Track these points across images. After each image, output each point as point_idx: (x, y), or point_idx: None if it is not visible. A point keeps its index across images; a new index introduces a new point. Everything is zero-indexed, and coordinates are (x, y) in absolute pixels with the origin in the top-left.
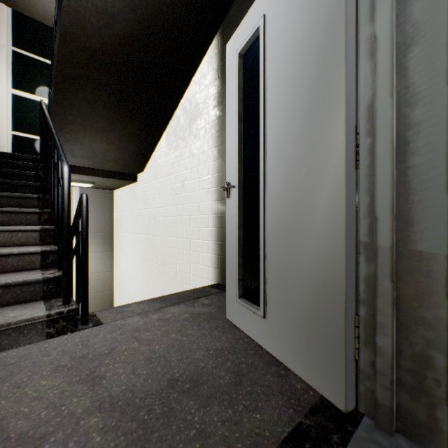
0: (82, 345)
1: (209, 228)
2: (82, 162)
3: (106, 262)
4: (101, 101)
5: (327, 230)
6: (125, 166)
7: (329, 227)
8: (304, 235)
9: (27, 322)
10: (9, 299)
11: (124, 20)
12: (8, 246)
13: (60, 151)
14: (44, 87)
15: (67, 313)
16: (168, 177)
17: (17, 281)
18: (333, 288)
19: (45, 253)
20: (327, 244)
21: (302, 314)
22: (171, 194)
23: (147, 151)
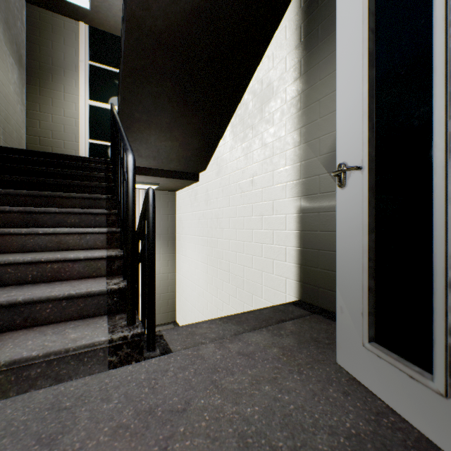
0: (149, 387)
1: (287, 231)
2: (148, 162)
3: (168, 263)
4: (165, 94)
5: None
6: (188, 165)
7: None
8: None
9: (87, 348)
10: (72, 313)
11: None
12: (77, 249)
13: (125, 141)
14: (115, 96)
15: (131, 338)
16: (233, 173)
17: (80, 293)
18: None
19: (110, 258)
20: None
21: None
22: (237, 192)
23: (210, 147)
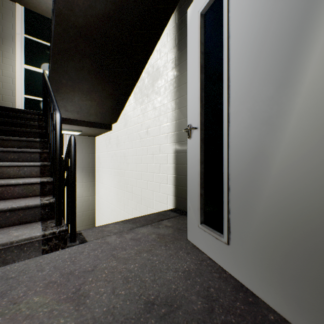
0: (70, 261)
1: (168, 164)
2: (73, 115)
3: (89, 189)
4: (86, 68)
5: (308, 165)
6: (103, 118)
7: (310, 162)
8: (275, 170)
9: (26, 241)
10: (14, 221)
11: (103, 2)
12: (16, 177)
13: (54, 102)
14: (46, 63)
15: (58, 233)
16: (135, 125)
17: (20, 206)
18: (316, 225)
19: (43, 183)
20: (307, 179)
21: (273, 246)
22: (137, 139)
23: (119, 106)
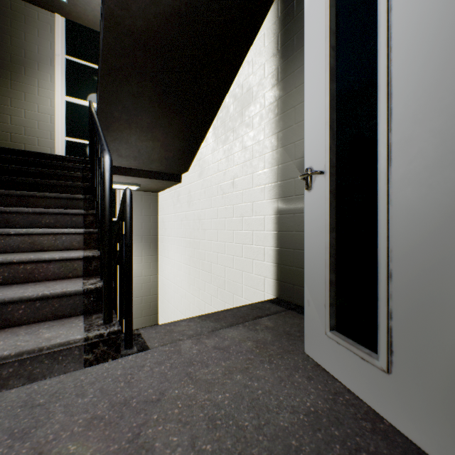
0: (125, 382)
1: (266, 231)
2: (128, 162)
3: (150, 265)
4: (146, 94)
5: None
6: (170, 166)
7: None
8: None
9: (62, 347)
10: (47, 314)
11: None
12: (52, 250)
13: (102, 141)
14: (94, 93)
15: (108, 336)
16: (215, 175)
17: (54, 293)
18: None
19: (87, 258)
20: None
21: None
22: (218, 194)
23: (192, 148)
